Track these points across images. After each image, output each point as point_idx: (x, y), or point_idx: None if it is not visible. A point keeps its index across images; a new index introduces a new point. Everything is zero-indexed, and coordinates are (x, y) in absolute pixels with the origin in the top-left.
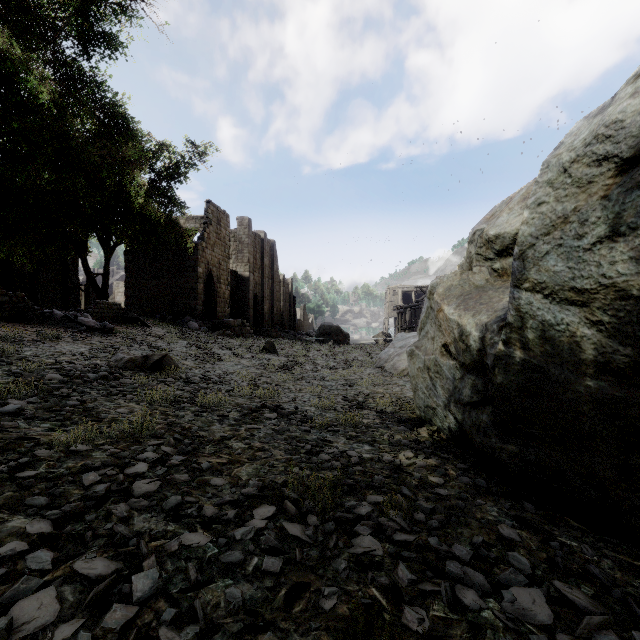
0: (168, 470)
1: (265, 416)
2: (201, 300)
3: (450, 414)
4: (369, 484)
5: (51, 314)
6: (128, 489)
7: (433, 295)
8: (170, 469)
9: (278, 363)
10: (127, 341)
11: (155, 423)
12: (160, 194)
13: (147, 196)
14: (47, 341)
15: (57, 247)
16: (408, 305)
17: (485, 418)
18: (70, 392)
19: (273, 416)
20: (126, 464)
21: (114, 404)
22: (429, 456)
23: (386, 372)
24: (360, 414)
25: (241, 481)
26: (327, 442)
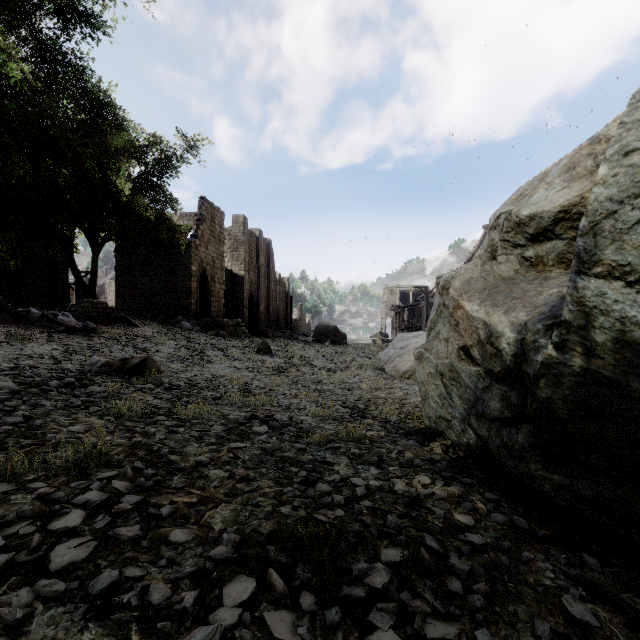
0: (113, 520)
1: (254, 430)
2: (194, 299)
3: (470, 429)
4: (382, 530)
5: (28, 313)
6: (44, 558)
7: (447, 290)
8: (117, 517)
9: (273, 365)
10: (109, 342)
11: (115, 445)
12: (151, 189)
13: (136, 190)
14: (16, 342)
15: (44, 244)
16: (406, 305)
17: (521, 439)
18: (18, 405)
19: (263, 430)
20: (55, 512)
21: (70, 419)
22: (448, 481)
23: (387, 374)
24: (362, 424)
25: (212, 533)
26: (326, 464)
